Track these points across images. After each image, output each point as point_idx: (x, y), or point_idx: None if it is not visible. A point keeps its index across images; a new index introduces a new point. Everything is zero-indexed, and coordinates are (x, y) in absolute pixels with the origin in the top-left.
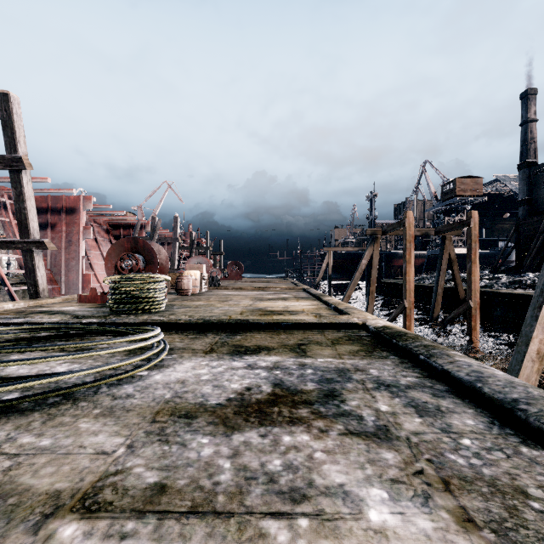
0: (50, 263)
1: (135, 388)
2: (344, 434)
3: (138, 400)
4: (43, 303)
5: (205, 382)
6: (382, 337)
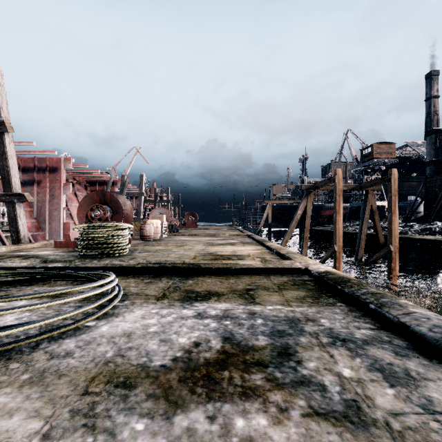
0: (36, 213)
1: (77, 342)
2: (308, 416)
3: (75, 360)
4: (24, 248)
5: (152, 335)
6: (326, 282)
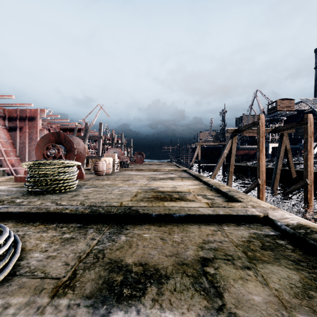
0: (19, 152)
1: None
2: None
3: None
4: None
5: None
6: (316, 247)
